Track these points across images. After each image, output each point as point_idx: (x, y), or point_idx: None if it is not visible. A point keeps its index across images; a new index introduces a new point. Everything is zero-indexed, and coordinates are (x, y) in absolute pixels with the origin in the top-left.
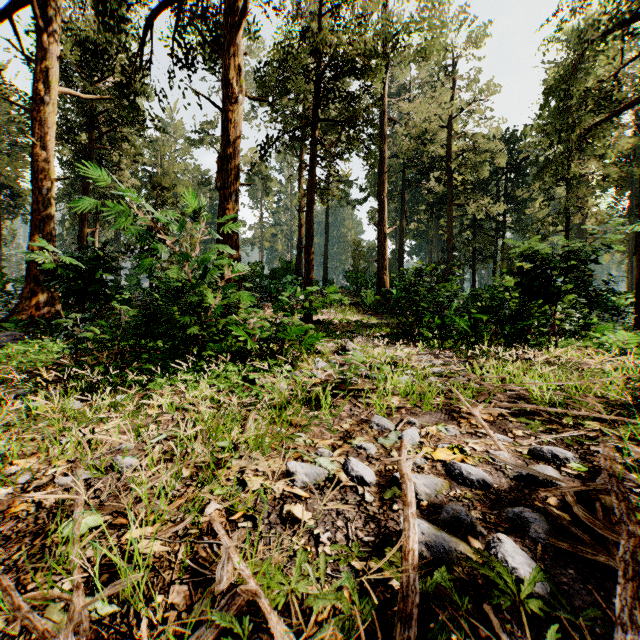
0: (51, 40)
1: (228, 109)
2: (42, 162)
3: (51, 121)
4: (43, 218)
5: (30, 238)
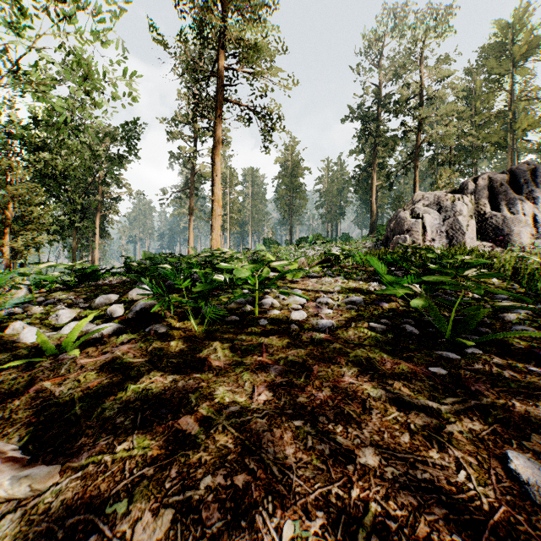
0: (374, 173)
1: (415, 189)
2: (372, 204)
3: (374, 193)
4: (373, 218)
5: (370, 223)
